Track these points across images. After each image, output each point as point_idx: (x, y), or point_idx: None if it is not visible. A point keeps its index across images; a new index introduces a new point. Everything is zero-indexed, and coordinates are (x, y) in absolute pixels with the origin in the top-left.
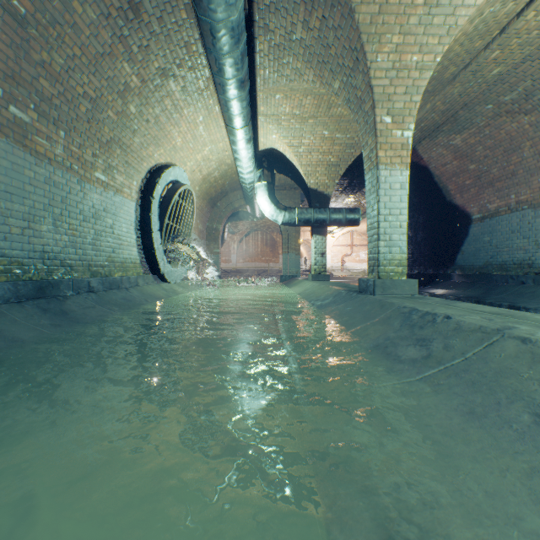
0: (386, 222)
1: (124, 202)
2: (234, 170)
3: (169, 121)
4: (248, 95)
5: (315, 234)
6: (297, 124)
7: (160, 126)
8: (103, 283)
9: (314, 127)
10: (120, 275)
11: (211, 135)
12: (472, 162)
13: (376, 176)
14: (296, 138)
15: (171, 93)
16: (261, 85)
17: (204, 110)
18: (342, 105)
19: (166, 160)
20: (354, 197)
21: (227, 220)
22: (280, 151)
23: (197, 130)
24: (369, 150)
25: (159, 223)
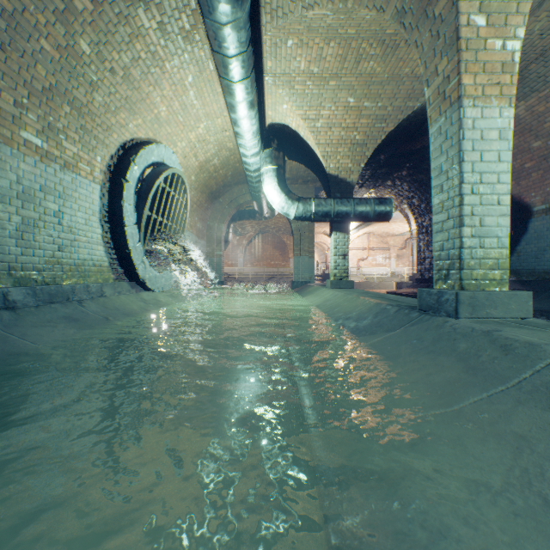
0: (475, 195)
1: (80, 183)
2: (238, 158)
3: (145, 78)
4: (248, 23)
5: (336, 232)
6: (314, 88)
7: (133, 83)
8: (35, 295)
9: (336, 92)
10: (73, 282)
11: (205, 106)
12: (537, 138)
13: (458, 119)
14: (313, 108)
15: (143, 31)
16: (268, 22)
17: (193, 65)
18: (376, 56)
19: (147, 135)
20: (376, 192)
21: (231, 219)
22: (292, 128)
23: (186, 96)
24: (440, 81)
25: (137, 214)
